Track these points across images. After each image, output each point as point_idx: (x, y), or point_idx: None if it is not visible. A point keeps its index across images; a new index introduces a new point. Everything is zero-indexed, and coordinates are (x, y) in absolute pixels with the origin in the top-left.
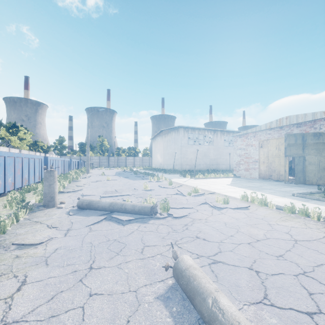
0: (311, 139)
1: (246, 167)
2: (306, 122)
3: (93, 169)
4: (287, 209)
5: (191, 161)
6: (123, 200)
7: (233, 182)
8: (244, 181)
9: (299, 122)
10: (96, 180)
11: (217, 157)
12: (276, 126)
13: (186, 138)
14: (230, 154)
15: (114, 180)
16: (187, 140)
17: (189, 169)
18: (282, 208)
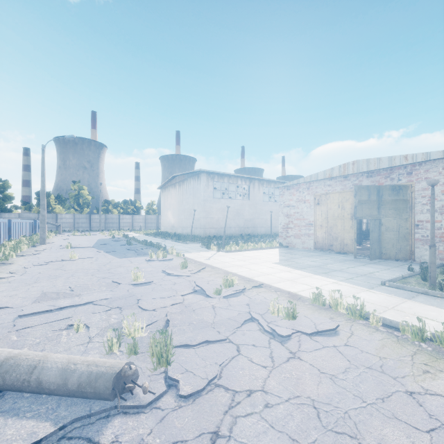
0: (389, 194)
1: (296, 233)
2: (380, 170)
3: (59, 236)
4: (407, 329)
5: (218, 222)
6: (68, 324)
7: (283, 256)
8: (296, 254)
9: (371, 170)
10: (49, 259)
11: (253, 216)
12: (339, 174)
13: (211, 188)
14: (271, 213)
15: (84, 258)
16: (212, 191)
17: (215, 234)
18: (394, 325)
